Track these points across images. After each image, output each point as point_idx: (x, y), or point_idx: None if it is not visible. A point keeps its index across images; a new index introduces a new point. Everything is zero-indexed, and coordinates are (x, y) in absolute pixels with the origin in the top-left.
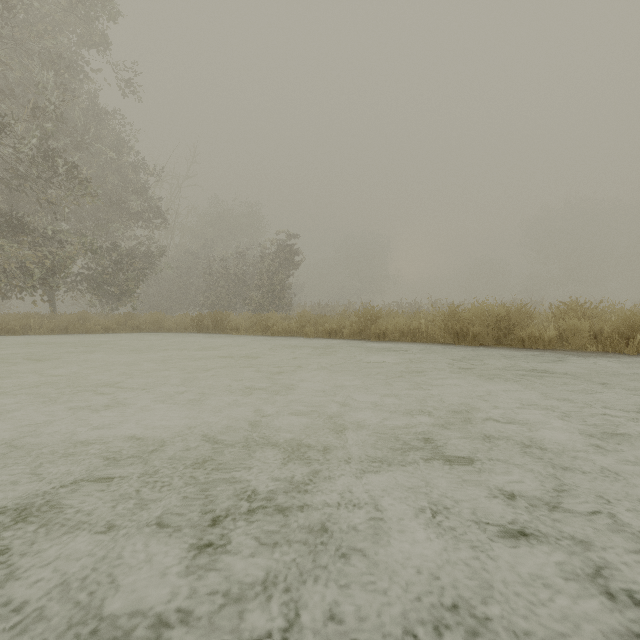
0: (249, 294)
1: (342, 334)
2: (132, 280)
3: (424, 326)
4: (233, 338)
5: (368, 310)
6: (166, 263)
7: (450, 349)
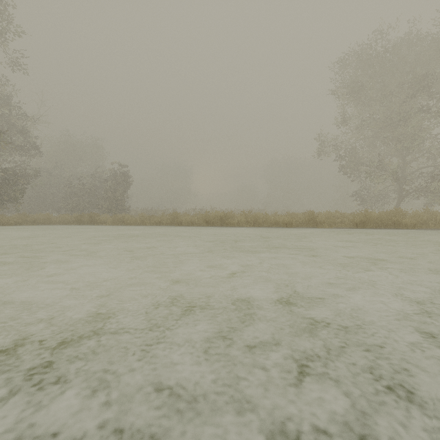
0: (100, 202)
1: (163, 224)
2: (19, 192)
3: (196, 219)
4: (106, 226)
5: (174, 213)
6: (39, 180)
7: (203, 227)
